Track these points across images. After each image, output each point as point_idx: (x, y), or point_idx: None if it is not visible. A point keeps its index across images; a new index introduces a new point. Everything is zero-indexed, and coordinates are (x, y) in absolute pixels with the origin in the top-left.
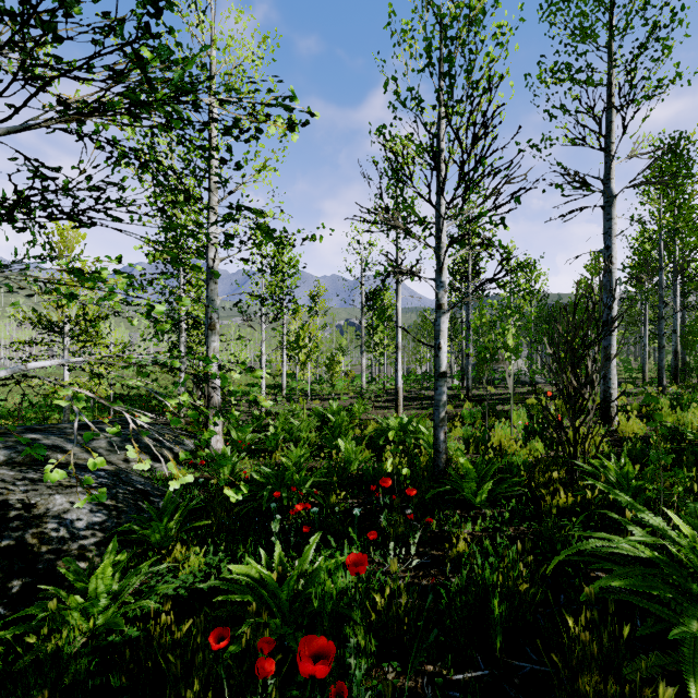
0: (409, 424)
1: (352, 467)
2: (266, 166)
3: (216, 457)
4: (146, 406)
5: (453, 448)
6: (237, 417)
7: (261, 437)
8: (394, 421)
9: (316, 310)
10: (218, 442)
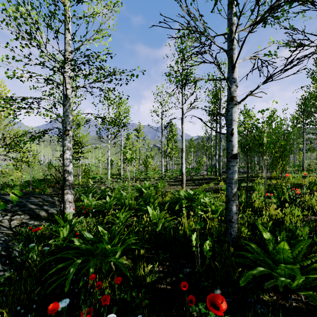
0: (194, 195)
1: (157, 228)
2: (101, 29)
3: (58, 221)
4: (50, 184)
5: None
6: (92, 190)
7: (104, 202)
8: (183, 193)
9: (139, 137)
10: (70, 207)
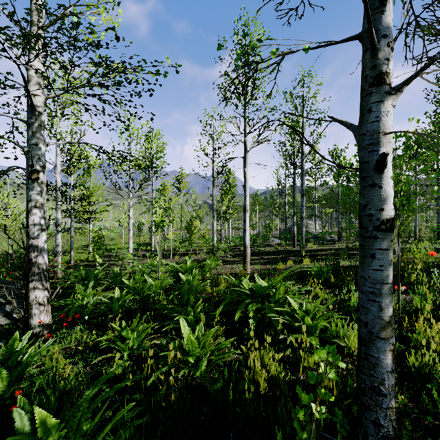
0: (267, 290)
1: (199, 368)
2: None
3: None
4: None
5: (341, 334)
6: (98, 273)
7: None
8: (247, 283)
9: (180, 189)
10: (42, 314)
